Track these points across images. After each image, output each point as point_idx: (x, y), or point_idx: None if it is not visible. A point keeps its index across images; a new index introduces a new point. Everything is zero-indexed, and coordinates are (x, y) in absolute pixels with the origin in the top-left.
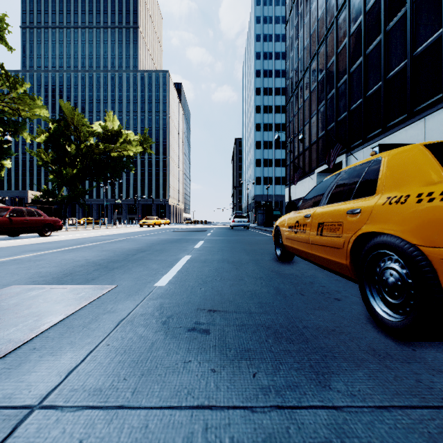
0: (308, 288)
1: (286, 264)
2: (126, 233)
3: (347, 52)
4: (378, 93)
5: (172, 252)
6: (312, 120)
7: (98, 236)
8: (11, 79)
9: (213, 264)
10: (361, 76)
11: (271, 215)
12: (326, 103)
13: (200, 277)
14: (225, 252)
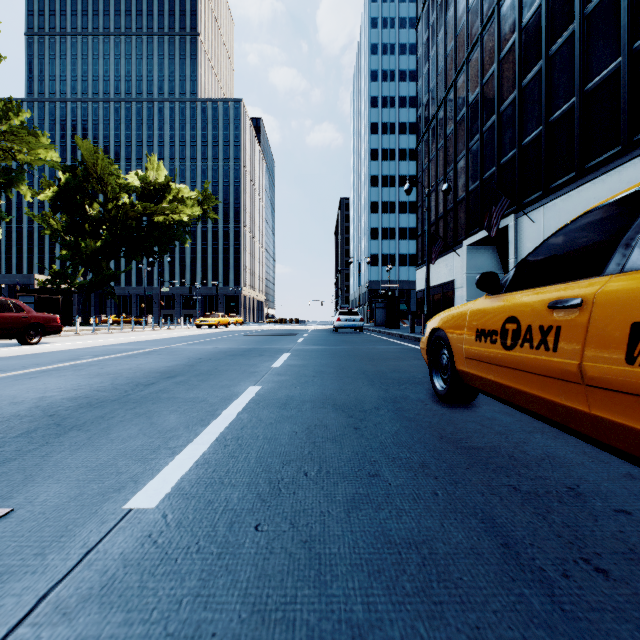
0: (590, 527)
1: (462, 412)
2: (168, 339)
3: (516, 55)
4: (571, 116)
5: (227, 378)
6: (459, 166)
7: (118, 344)
8: (1, 103)
9: (302, 414)
10: (540, 91)
11: (397, 310)
12: (481, 138)
13: (265, 462)
14: (328, 378)
